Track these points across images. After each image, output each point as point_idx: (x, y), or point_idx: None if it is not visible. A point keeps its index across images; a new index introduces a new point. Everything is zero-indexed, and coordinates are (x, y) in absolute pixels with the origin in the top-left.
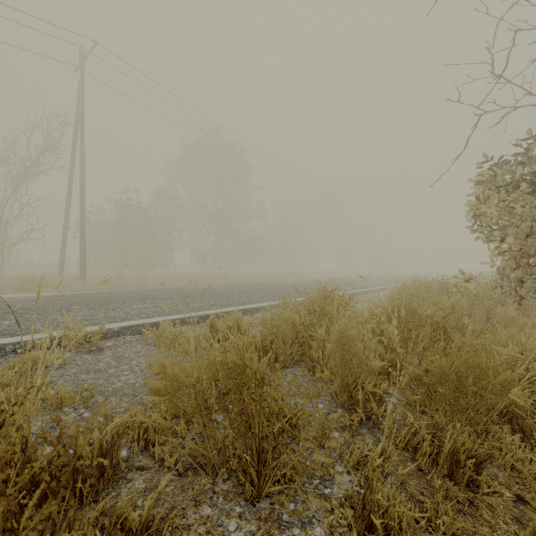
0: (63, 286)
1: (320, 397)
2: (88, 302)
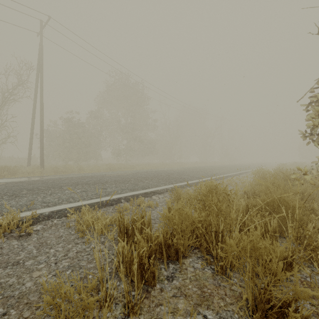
0: (28, 173)
1: (227, 306)
2: (34, 188)
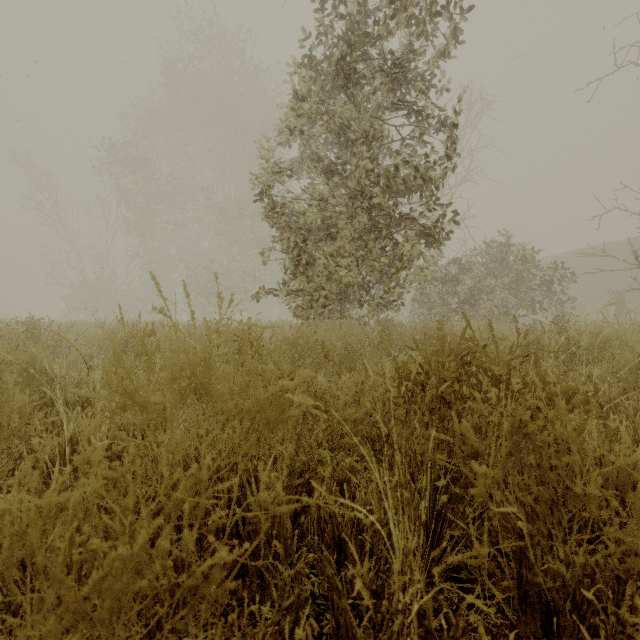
0: None
1: None
2: None
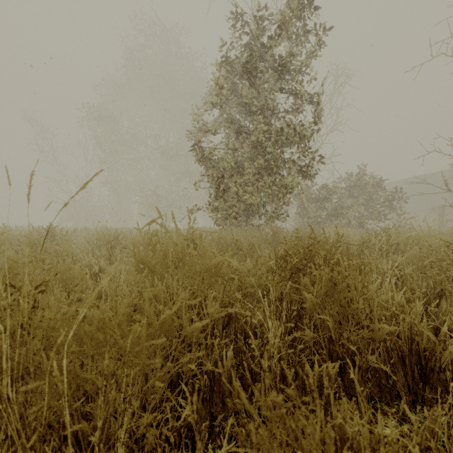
0: None
1: None
2: None
